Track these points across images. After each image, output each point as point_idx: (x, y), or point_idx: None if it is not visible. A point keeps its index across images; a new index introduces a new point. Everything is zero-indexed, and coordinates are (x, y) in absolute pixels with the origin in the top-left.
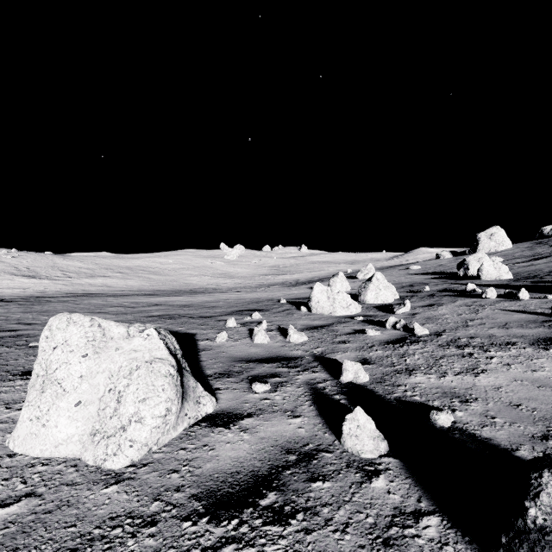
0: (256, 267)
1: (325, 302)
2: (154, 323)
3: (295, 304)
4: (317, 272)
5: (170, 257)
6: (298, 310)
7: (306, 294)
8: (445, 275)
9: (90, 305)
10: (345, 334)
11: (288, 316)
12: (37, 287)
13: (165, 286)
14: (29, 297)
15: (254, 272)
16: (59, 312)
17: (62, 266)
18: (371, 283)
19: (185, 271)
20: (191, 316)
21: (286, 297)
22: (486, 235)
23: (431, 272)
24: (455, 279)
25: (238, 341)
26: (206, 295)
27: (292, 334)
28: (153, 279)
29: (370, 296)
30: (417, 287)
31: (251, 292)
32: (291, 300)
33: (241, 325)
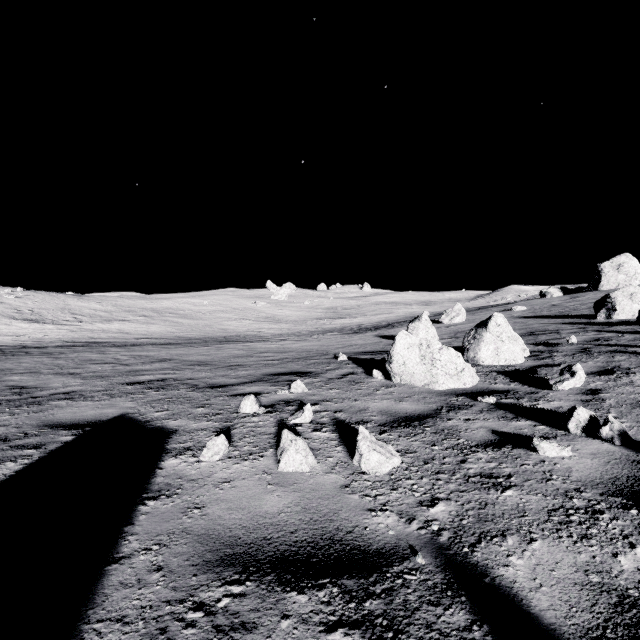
0: (309, 309)
1: (417, 364)
2: (127, 398)
3: (361, 364)
4: (384, 316)
5: (206, 297)
6: (368, 376)
7: (375, 345)
8: (575, 319)
9: (72, 361)
10: (481, 445)
11: (352, 389)
12: (35, 334)
13: (194, 333)
14: (10, 348)
15: (306, 316)
16: (12, 373)
17: (75, 307)
18: (486, 331)
19: (222, 314)
20: (194, 385)
21: (347, 349)
22: (612, 266)
23: (547, 314)
24: (598, 324)
25: (247, 459)
26: (240, 345)
27: (367, 451)
28: (182, 324)
29: (486, 352)
30: (545, 337)
31: (299, 342)
32: (355, 356)
33: (267, 409)
